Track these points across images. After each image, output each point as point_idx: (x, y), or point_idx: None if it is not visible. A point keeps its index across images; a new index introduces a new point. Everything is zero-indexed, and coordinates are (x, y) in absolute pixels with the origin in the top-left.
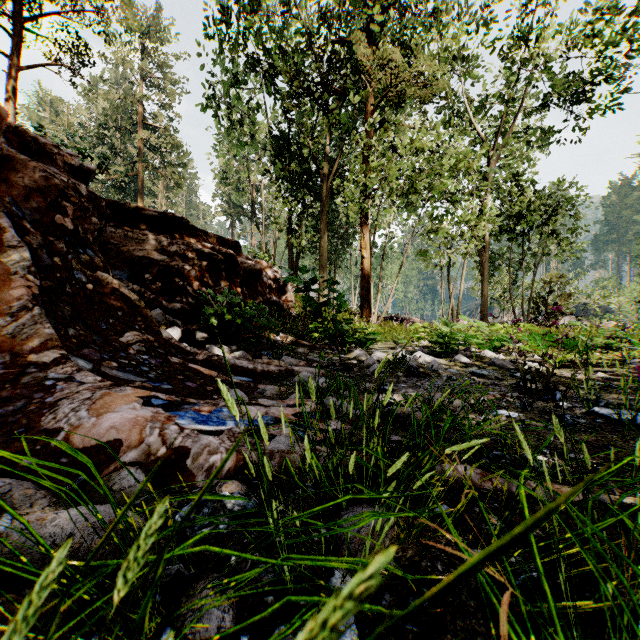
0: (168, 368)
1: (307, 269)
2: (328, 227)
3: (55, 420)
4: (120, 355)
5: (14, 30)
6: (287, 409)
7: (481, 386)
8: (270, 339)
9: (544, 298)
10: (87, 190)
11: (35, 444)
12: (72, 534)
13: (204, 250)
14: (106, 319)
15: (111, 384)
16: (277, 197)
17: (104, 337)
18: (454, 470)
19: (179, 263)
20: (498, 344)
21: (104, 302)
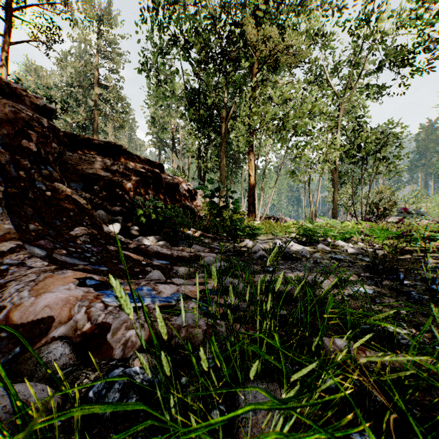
0: (106, 254)
1: (210, 182)
2: (225, 155)
3: (1, 299)
4: (69, 244)
5: (6, 17)
6: (194, 287)
7: (339, 267)
8: (184, 232)
9: (376, 204)
10: (48, 123)
11: None
12: None
13: (137, 169)
14: (60, 218)
15: (55, 268)
16: (190, 133)
17: (58, 231)
18: (332, 343)
19: (119, 178)
20: (348, 236)
21: (59, 205)
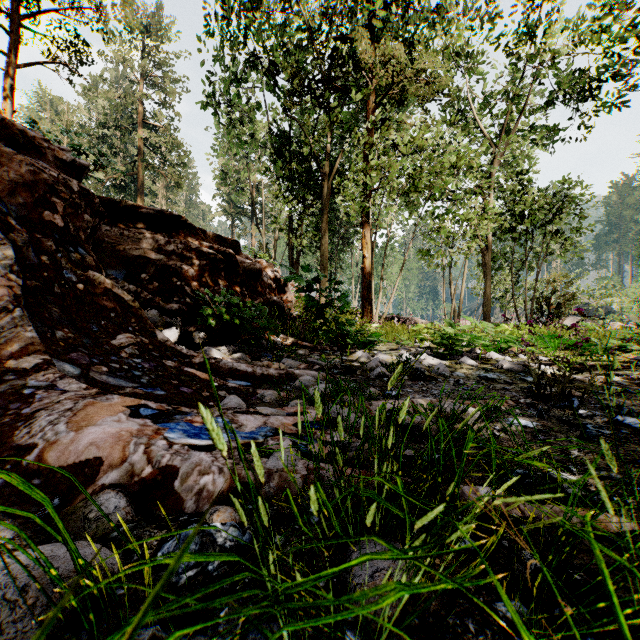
0: (162, 372)
1: (308, 268)
2: (329, 227)
3: (30, 435)
4: (111, 359)
5: (11, 27)
6: (287, 418)
7: (491, 391)
8: (270, 340)
9: (547, 298)
10: (79, 186)
11: (5, 463)
12: (28, 585)
13: (202, 249)
14: (97, 321)
15: (97, 392)
16: (277, 196)
17: (95, 340)
18: (475, 493)
19: (177, 262)
20: (505, 346)
21: (96, 303)
